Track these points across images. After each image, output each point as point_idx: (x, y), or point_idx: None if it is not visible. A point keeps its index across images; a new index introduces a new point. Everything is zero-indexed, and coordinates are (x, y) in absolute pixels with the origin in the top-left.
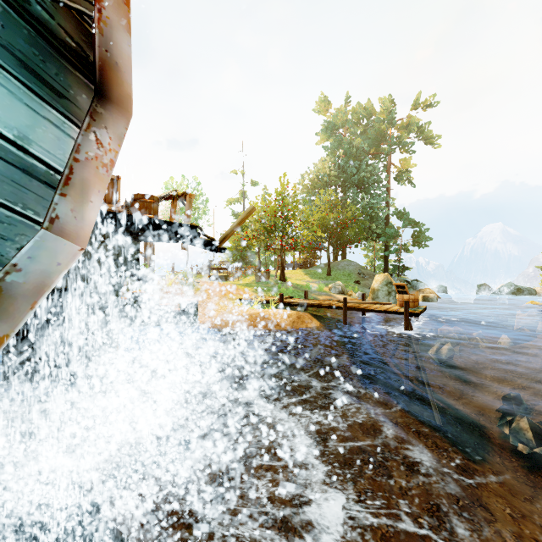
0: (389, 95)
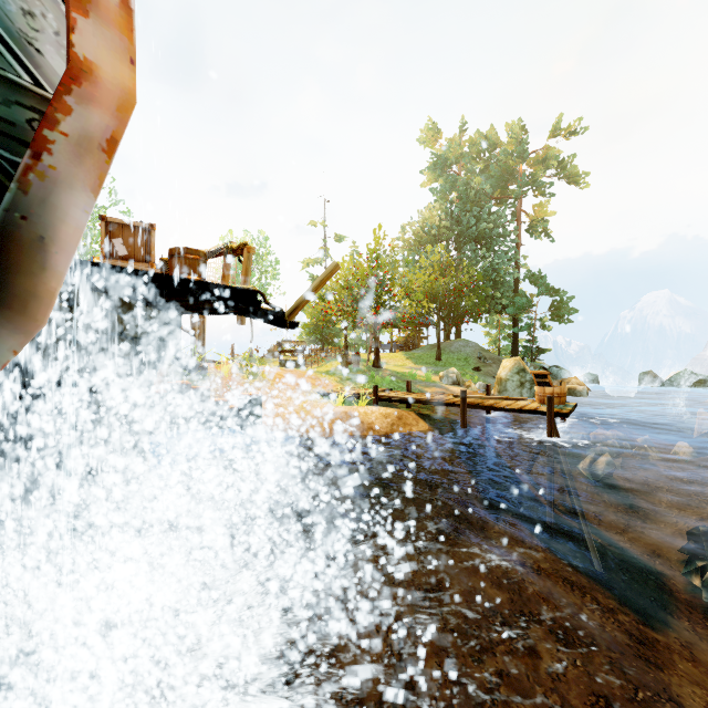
0: (520, 119)
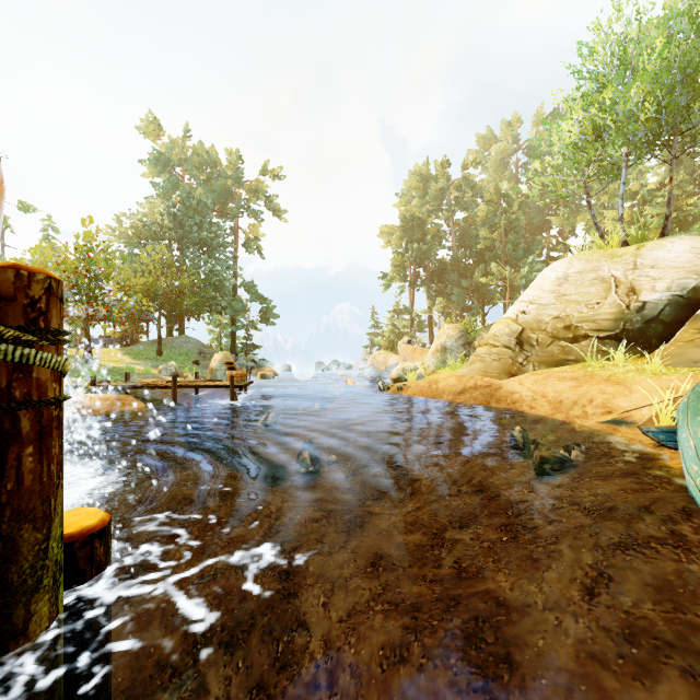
0: (238, 149)
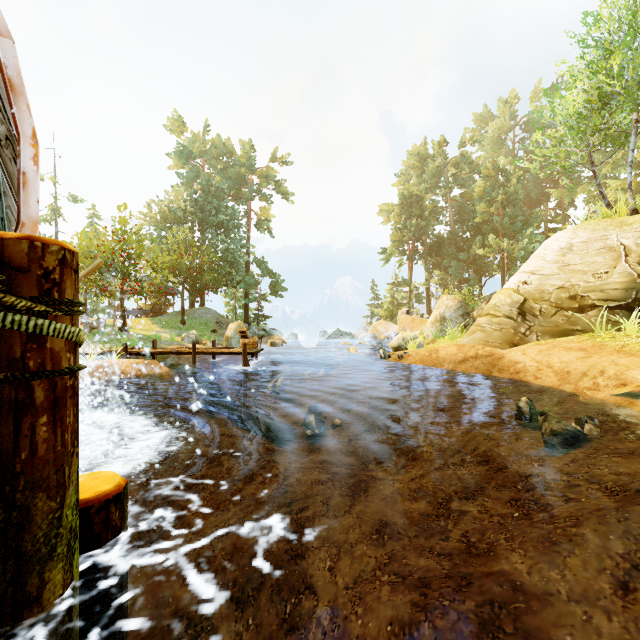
0: (250, 139)
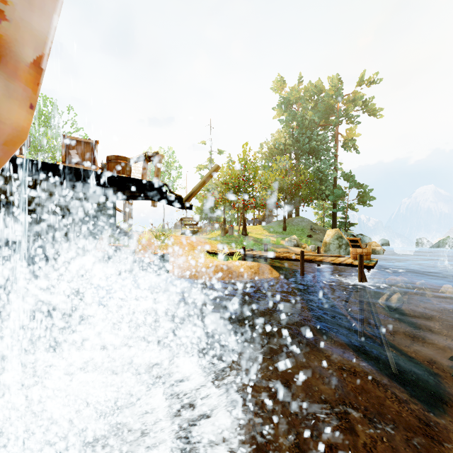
0: (337, 74)
